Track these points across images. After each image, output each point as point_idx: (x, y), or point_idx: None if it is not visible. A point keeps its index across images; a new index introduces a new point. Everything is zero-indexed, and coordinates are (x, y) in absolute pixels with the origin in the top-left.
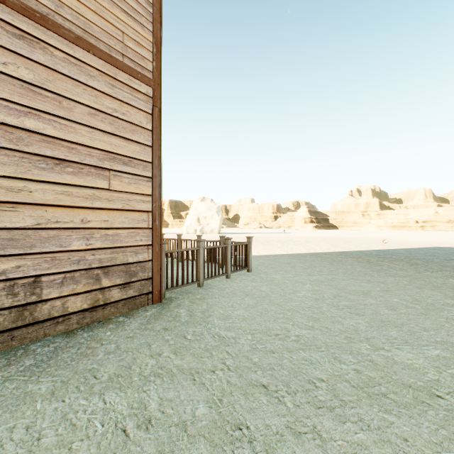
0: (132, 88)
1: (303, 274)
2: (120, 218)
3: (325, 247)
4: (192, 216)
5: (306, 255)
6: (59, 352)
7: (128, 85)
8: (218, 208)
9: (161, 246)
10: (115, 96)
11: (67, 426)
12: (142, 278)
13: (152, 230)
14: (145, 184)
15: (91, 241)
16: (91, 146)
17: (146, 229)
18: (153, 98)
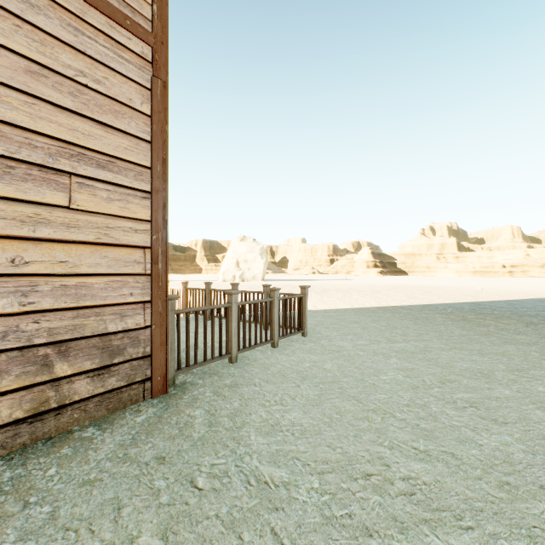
0: (114, 41)
1: (381, 339)
2: (92, 258)
3: (399, 299)
4: (230, 259)
5: (377, 310)
6: None
7: (106, 34)
8: (261, 249)
9: (167, 303)
10: (82, 48)
11: None
12: (134, 356)
13: (151, 277)
14: (138, 202)
15: (33, 298)
16: (31, 129)
17: (141, 276)
18: (153, 63)
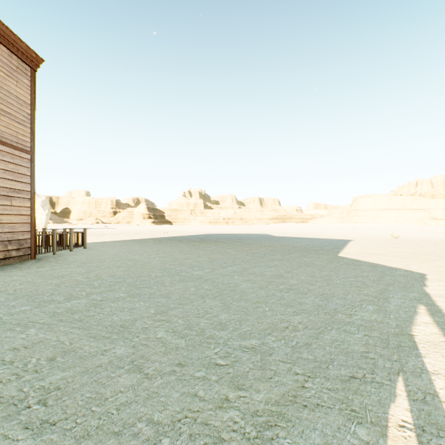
0: (21, 157)
1: (118, 247)
2: (16, 218)
3: (145, 236)
4: None
5: (127, 240)
6: (4, 269)
7: (19, 156)
8: (44, 201)
9: (35, 232)
10: (14, 162)
11: (35, 271)
12: (26, 247)
13: (30, 224)
14: (27, 202)
15: (4, 229)
16: (4, 187)
17: (28, 223)
18: (31, 160)
